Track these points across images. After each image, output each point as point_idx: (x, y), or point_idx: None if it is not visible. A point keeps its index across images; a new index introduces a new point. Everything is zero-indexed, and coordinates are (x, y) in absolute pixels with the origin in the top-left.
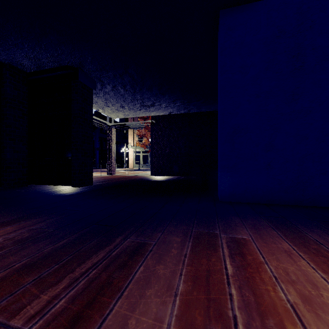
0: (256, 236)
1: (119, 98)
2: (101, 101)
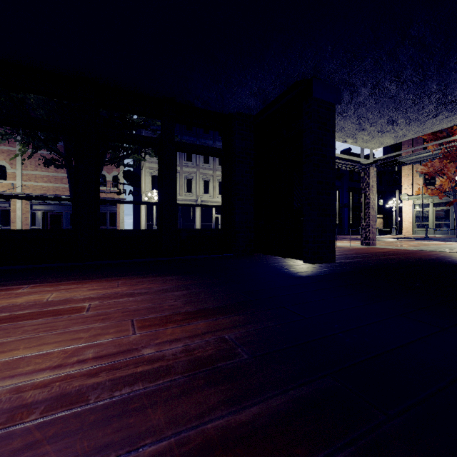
0: None
1: (385, 106)
2: (349, 123)
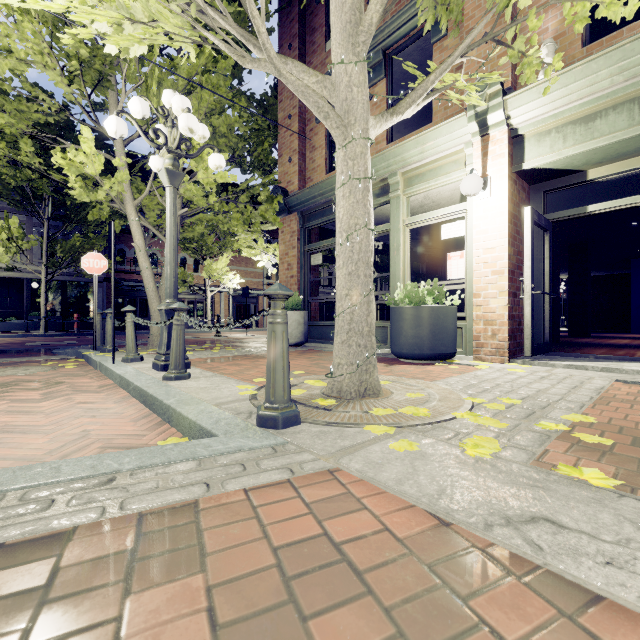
0: (634, 334)
1: None
2: None
